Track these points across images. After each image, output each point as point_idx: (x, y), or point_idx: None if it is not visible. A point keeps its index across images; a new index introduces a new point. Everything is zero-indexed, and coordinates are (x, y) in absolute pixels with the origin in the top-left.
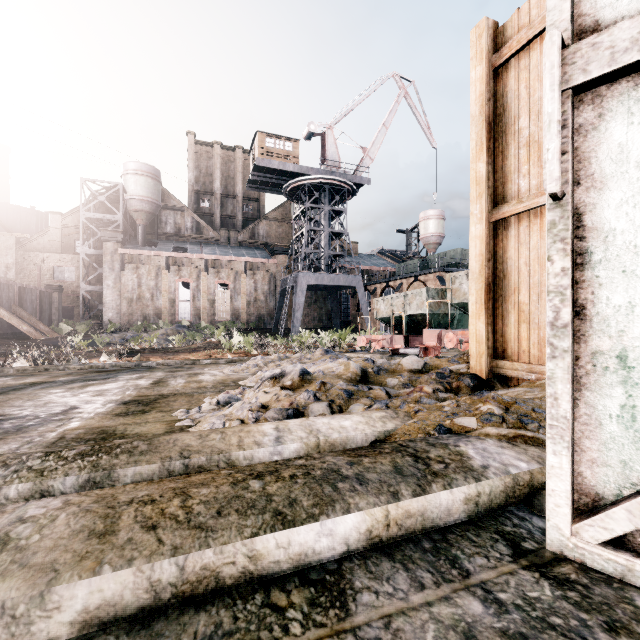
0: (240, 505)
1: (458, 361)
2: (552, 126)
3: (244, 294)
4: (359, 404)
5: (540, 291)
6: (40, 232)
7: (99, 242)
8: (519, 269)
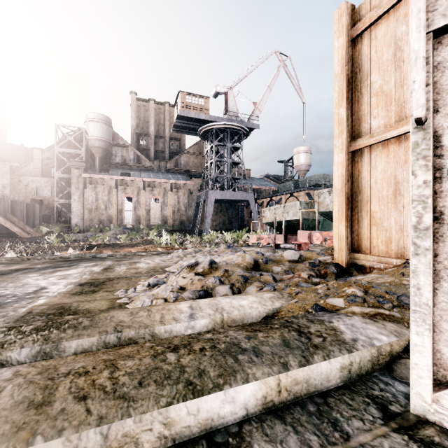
0: (158, 376)
1: (324, 254)
2: (418, 61)
3: (170, 206)
4: (253, 287)
5: (387, 202)
6: (27, 162)
7: (68, 169)
8: (371, 186)
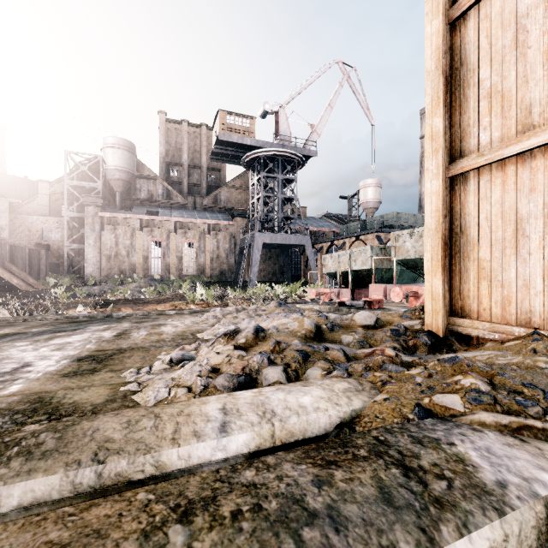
0: None
1: (410, 317)
2: None
3: (208, 252)
4: (316, 368)
5: (504, 247)
6: (30, 198)
7: (82, 206)
8: (479, 225)
